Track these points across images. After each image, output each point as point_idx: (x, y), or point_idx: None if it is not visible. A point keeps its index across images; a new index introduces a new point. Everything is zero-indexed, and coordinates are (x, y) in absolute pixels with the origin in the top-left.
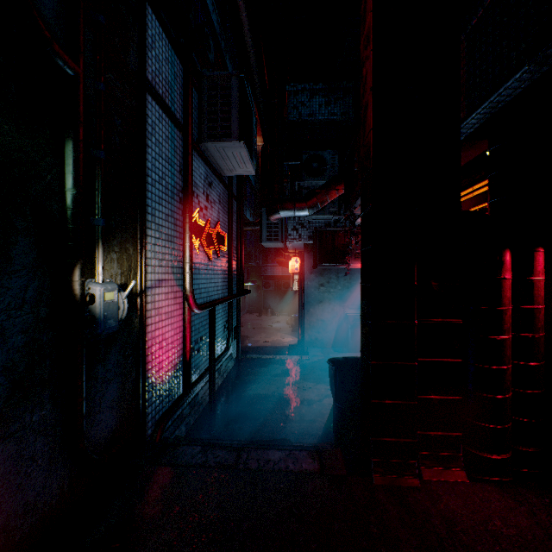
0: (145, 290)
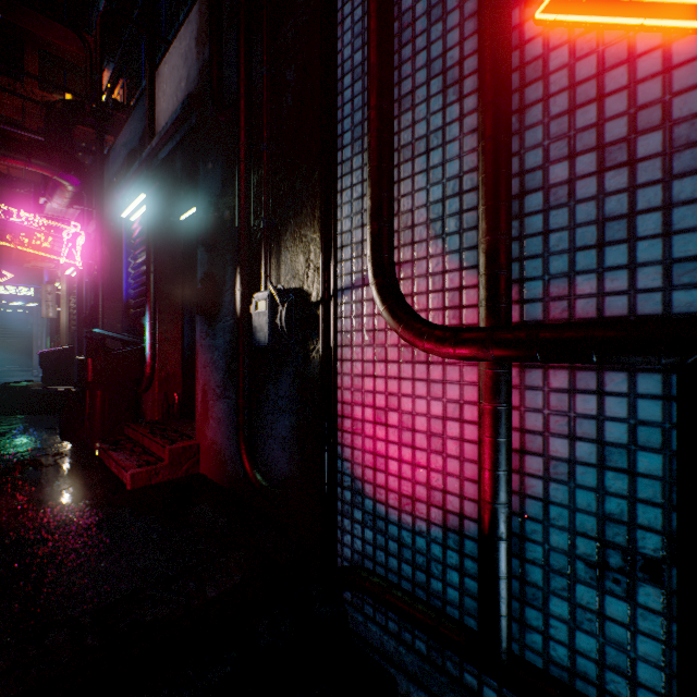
0: (333, 294)
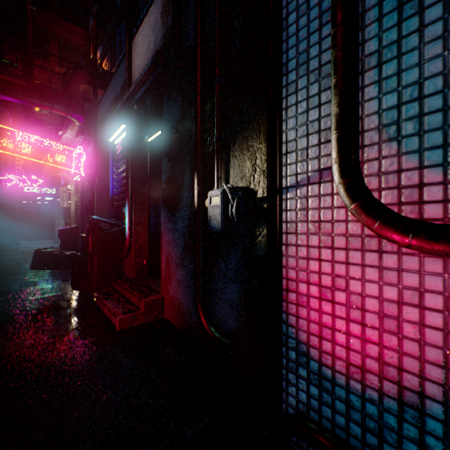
0: (278, 191)
